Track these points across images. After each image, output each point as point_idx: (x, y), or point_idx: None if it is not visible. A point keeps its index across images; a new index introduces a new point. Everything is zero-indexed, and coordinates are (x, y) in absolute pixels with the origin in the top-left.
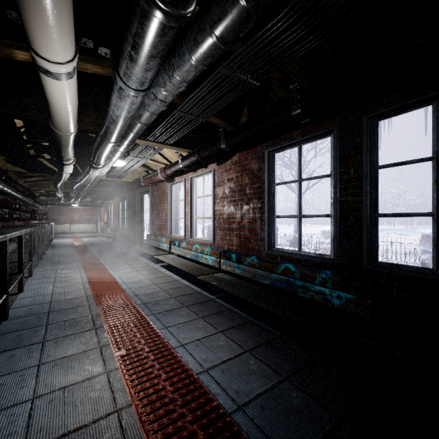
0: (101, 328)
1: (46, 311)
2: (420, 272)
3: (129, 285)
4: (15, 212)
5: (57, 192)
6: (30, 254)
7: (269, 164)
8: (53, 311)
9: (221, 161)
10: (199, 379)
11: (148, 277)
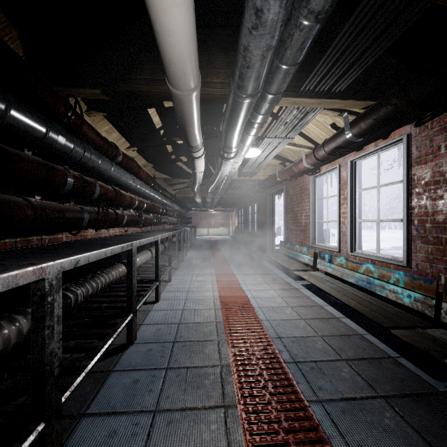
0: (234, 411)
1: (172, 338)
2: None
3: (267, 314)
4: (164, 217)
5: (195, 197)
6: (169, 258)
7: None
8: (178, 342)
9: (427, 116)
10: None
11: (290, 303)
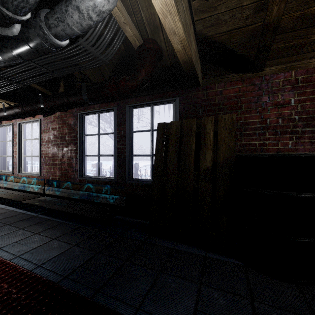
0: None
1: None
2: (146, 181)
3: None
4: None
5: None
6: None
7: (81, 122)
8: None
9: (46, 114)
10: (11, 262)
11: None
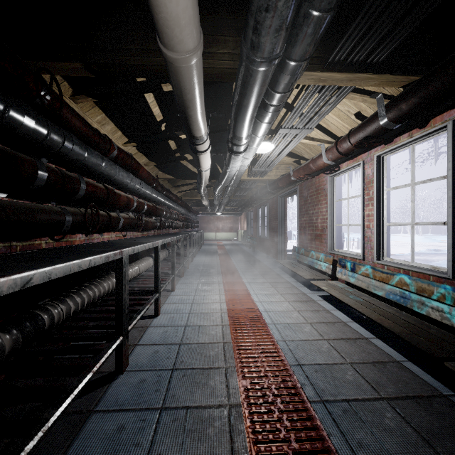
0: None
1: (171, 365)
2: None
3: (283, 332)
4: (168, 221)
5: (202, 200)
6: (173, 265)
7: None
8: (177, 370)
9: None
10: None
11: (308, 318)
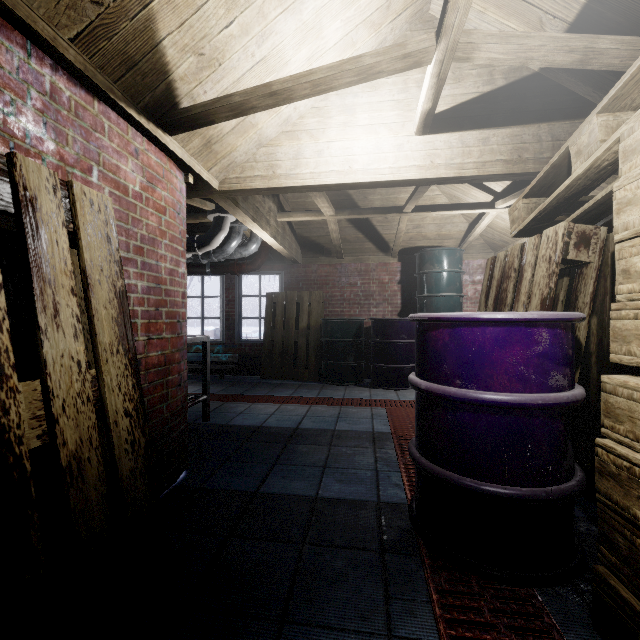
0: None
1: None
2: (255, 341)
3: None
4: None
5: None
6: None
7: None
8: None
9: None
10: None
11: None
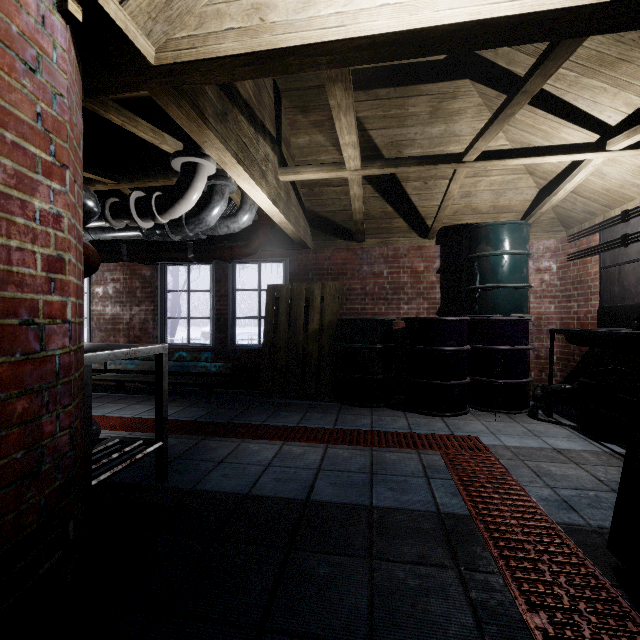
0: None
1: None
2: (253, 347)
3: None
4: None
5: None
6: None
7: (162, 274)
8: None
9: None
10: (135, 417)
11: None
